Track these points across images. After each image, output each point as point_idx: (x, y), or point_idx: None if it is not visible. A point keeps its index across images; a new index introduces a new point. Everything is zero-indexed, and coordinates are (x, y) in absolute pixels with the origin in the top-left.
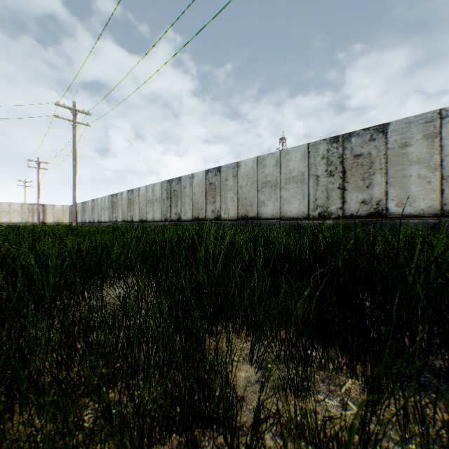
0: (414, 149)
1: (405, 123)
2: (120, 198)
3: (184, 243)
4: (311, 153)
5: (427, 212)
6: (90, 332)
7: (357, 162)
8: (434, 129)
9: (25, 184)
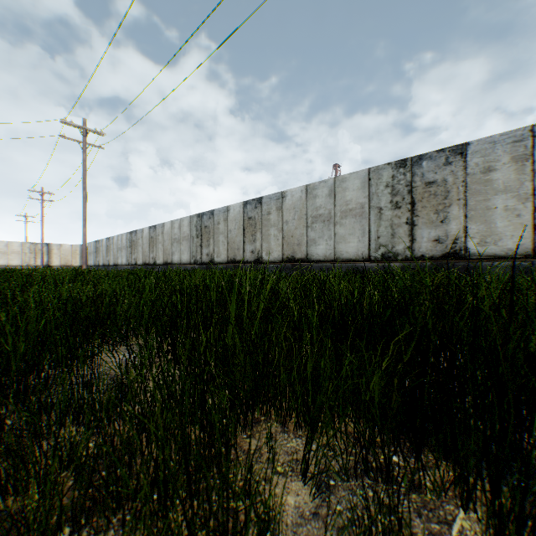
0: (501, 174)
1: (489, 142)
2: (140, 236)
3: (209, 292)
4: (373, 181)
5: (516, 252)
6: (60, 430)
7: (429, 191)
8: (525, 150)
9: (26, 219)
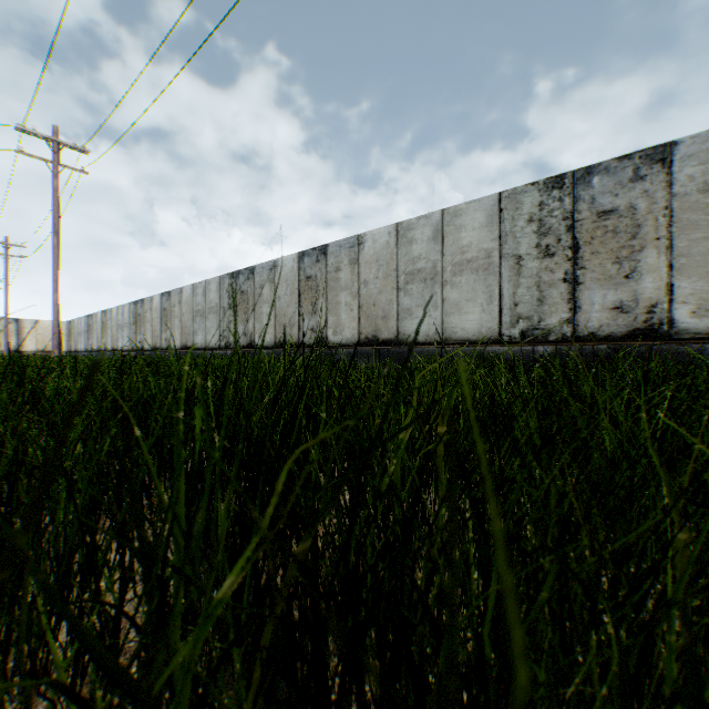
0: None
1: None
2: (149, 307)
3: None
4: (506, 213)
5: None
6: None
7: (604, 226)
8: None
9: None
